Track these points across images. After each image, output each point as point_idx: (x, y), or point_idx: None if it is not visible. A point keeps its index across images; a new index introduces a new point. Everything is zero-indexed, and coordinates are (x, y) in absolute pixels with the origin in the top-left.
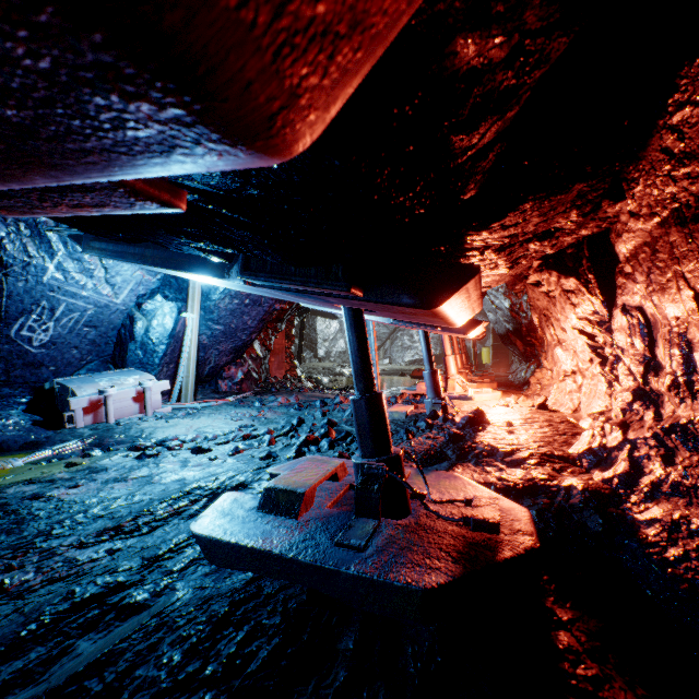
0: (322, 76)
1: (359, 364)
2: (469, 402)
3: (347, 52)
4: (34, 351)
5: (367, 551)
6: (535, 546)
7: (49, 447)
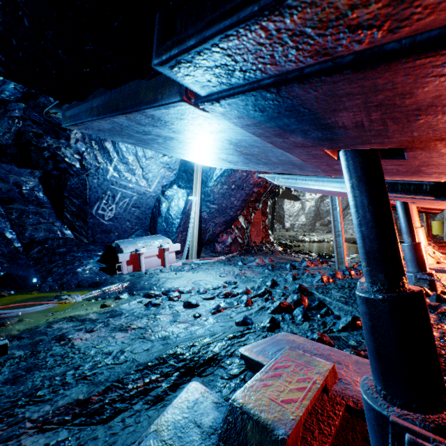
0: None
1: (377, 241)
2: None
3: None
4: (106, 223)
5: None
6: None
7: (103, 287)
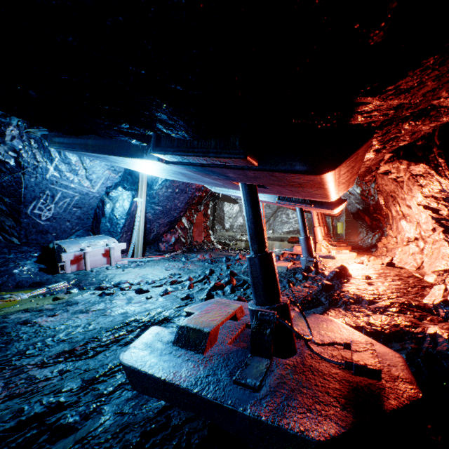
0: None
1: (254, 229)
2: (332, 260)
3: None
4: (42, 223)
5: (261, 390)
6: (418, 396)
7: (47, 285)
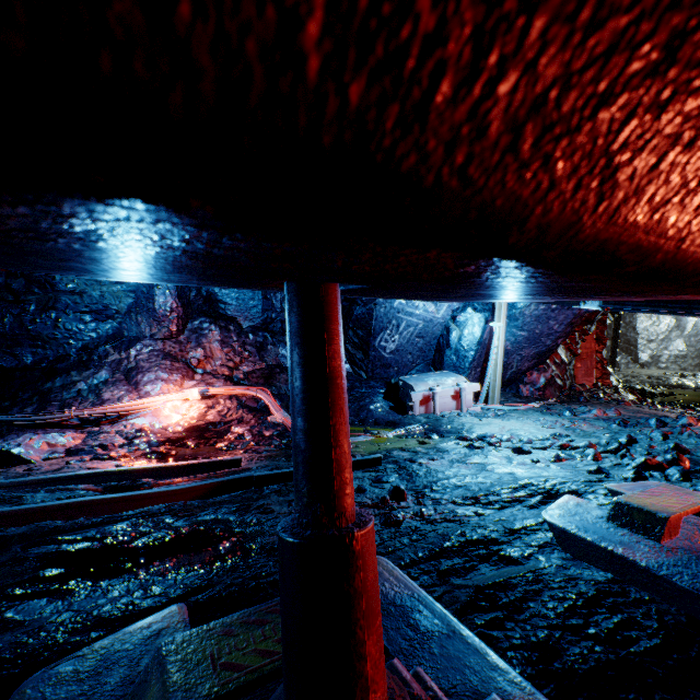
0: None
1: None
2: None
3: None
4: (386, 356)
5: None
6: None
7: (402, 426)
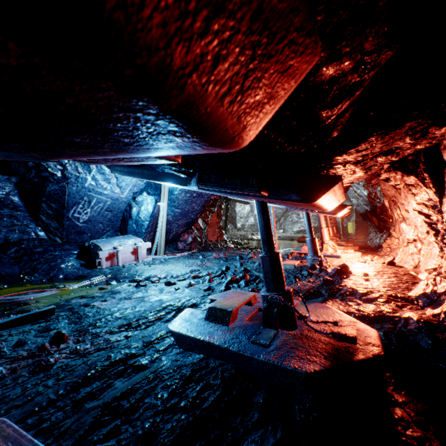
0: (256, 118)
1: (265, 235)
2: (337, 259)
3: (267, 107)
4: (80, 225)
5: (270, 347)
6: (380, 354)
7: (89, 278)
